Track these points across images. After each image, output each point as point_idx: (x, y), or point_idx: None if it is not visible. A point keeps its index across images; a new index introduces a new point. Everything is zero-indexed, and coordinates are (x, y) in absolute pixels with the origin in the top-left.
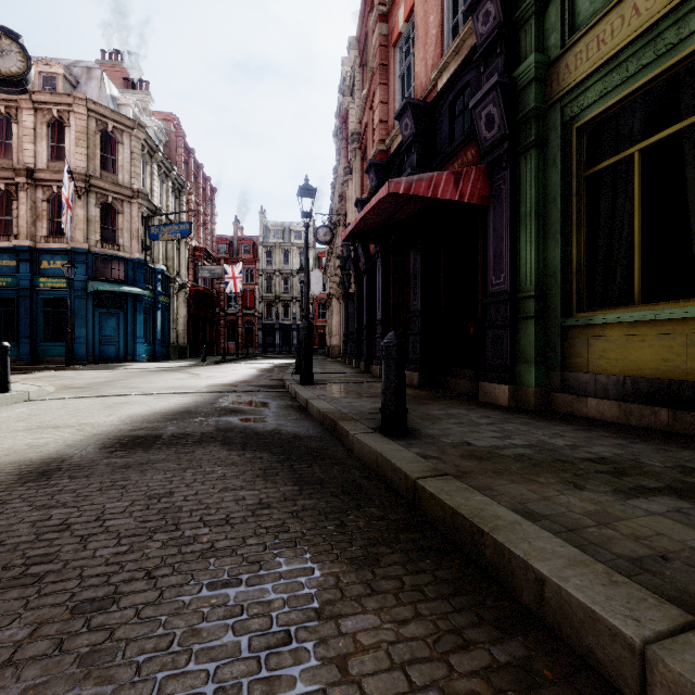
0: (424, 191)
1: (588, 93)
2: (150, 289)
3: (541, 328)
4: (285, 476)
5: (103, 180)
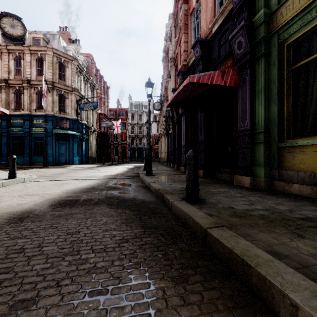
0: (206, 81)
1: (293, 26)
2: (80, 132)
3: (267, 148)
4: (136, 223)
5: (59, 84)
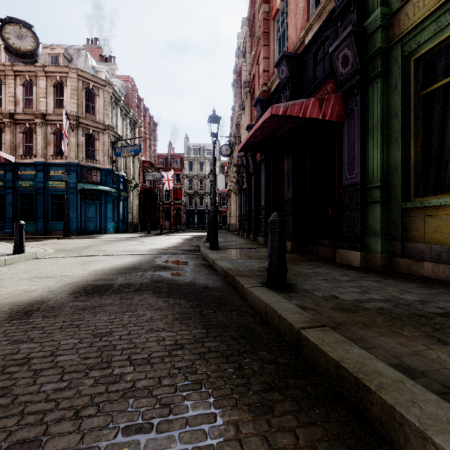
0: (296, 113)
1: (424, 32)
2: (115, 187)
3: (385, 210)
4: (196, 320)
5: (87, 119)
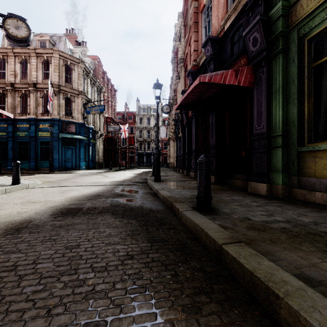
0: (218, 80)
1: (315, 19)
2: (86, 136)
3: (285, 152)
4: (143, 235)
5: (66, 87)
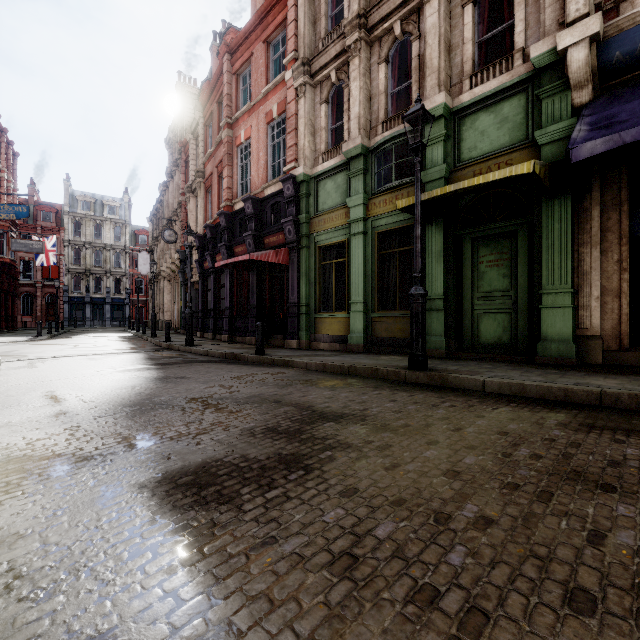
0: (264, 259)
1: (322, 236)
2: None
3: (308, 318)
4: (235, 364)
5: None
